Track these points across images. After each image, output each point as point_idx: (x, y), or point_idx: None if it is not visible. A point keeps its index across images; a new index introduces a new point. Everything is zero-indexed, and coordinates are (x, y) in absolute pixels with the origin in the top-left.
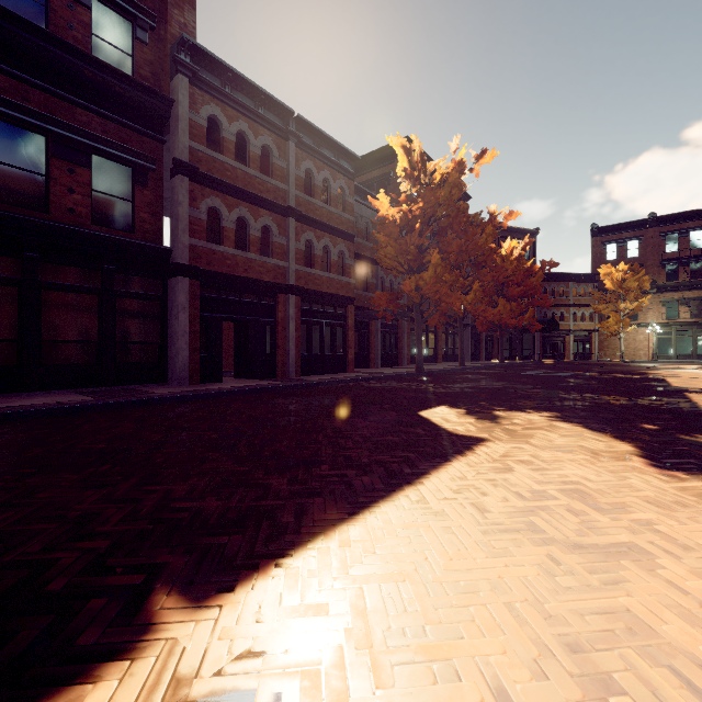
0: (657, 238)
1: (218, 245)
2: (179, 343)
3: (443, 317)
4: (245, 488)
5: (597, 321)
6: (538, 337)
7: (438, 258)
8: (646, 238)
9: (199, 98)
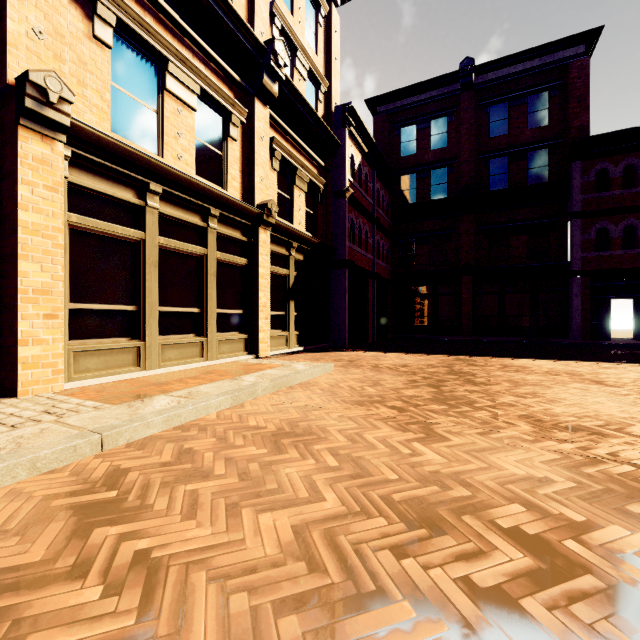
0: None
1: (605, 251)
2: (573, 316)
3: None
4: (522, 355)
5: None
6: None
7: None
8: None
9: (588, 166)
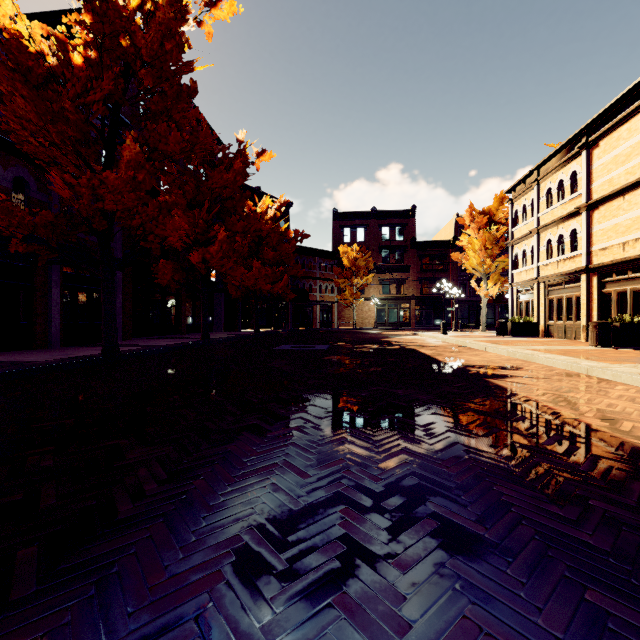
0: (377, 228)
1: None
2: None
3: (179, 273)
4: None
5: (337, 294)
6: (291, 306)
7: (137, 151)
8: (370, 227)
9: None
